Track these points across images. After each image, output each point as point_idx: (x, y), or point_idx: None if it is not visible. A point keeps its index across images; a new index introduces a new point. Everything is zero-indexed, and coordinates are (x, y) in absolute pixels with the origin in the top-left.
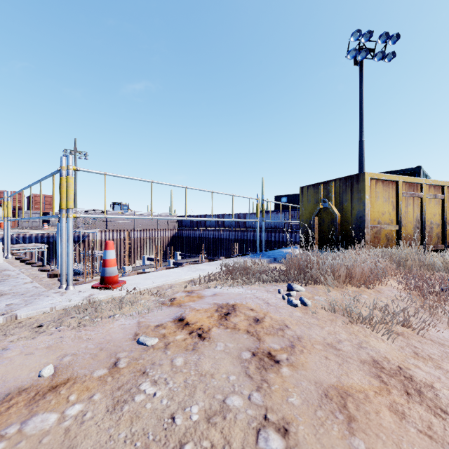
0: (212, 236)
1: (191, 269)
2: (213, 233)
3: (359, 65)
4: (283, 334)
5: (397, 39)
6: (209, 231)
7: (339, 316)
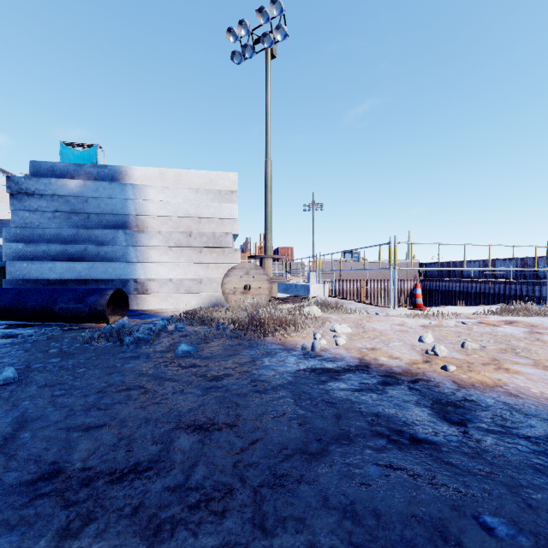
0: (473, 290)
1: (471, 308)
2: (475, 286)
3: None
4: None
5: None
6: (468, 282)
7: None
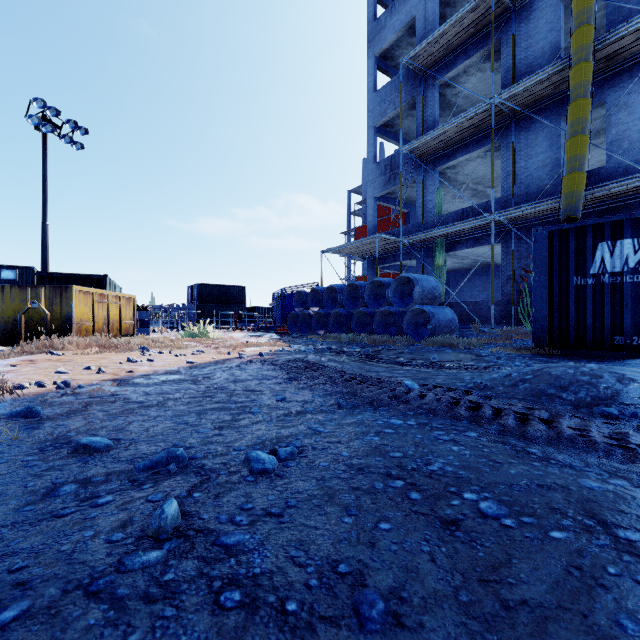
0: None
1: None
2: None
3: (43, 134)
4: (65, 359)
5: (86, 133)
6: None
7: (80, 355)
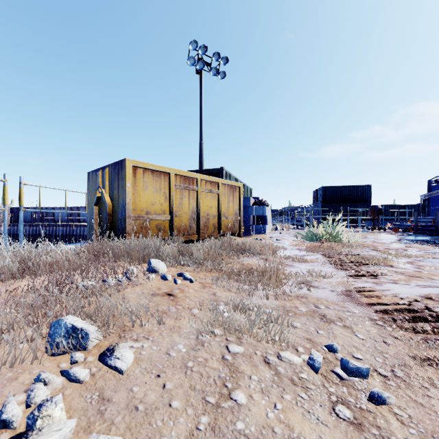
0: (61, 233)
1: None
2: (63, 229)
3: (199, 74)
4: None
5: (227, 62)
6: (57, 226)
7: None
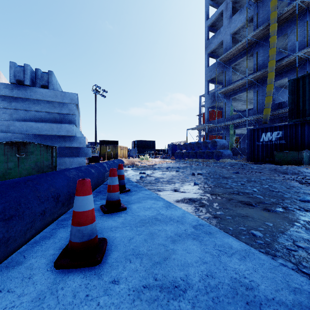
0: None
1: None
2: None
3: (95, 95)
4: None
5: (107, 92)
6: None
7: None
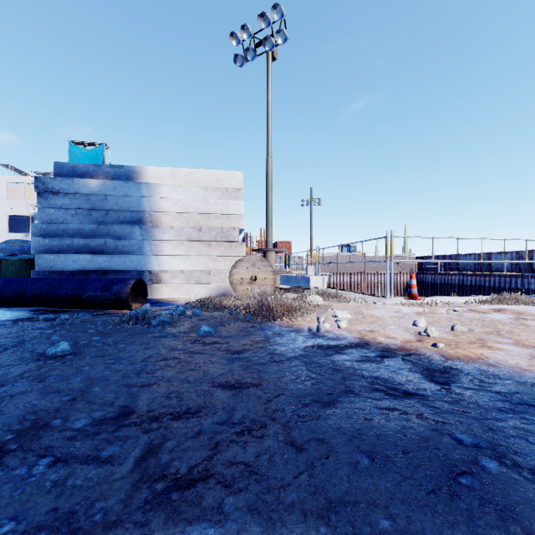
0: (468, 283)
1: (463, 298)
2: (471, 279)
3: None
4: (534, 316)
5: None
6: (464, 275)
7: None
